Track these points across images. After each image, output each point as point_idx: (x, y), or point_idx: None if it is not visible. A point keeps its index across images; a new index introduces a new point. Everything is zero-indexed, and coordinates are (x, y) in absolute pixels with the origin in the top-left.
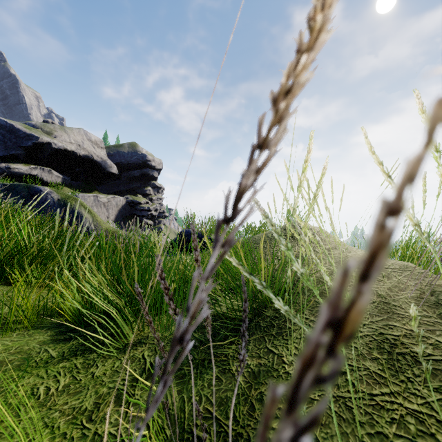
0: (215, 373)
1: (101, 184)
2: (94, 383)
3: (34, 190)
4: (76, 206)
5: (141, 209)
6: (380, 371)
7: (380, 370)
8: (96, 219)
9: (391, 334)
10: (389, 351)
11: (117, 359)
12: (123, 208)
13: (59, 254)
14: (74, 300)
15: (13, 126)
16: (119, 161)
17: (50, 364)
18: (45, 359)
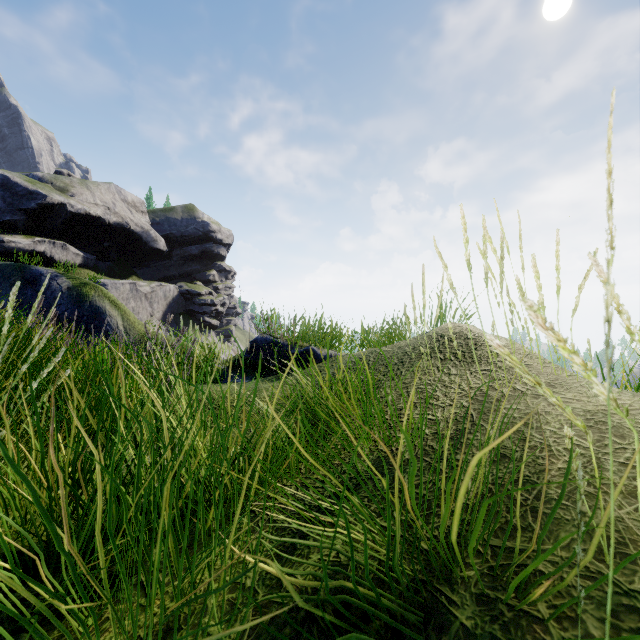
0: None
1: (143, 266)
2: None
3: (31, 274)
4: (96, 299)
5: (202, 303)
6: None
7: None
8: (127, 319)
9: None
10: None
11: None
12: (175, 302)
13: None
14: None
15: (8, 178)
16: (169, 232)
17: None
18: None
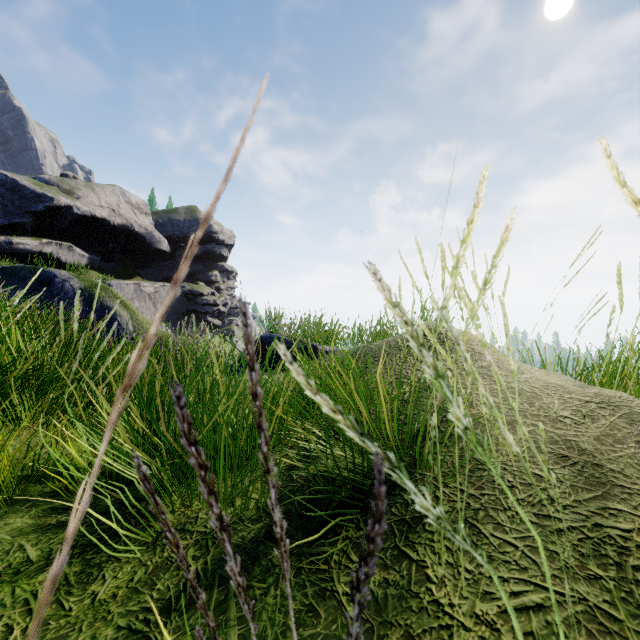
0: (308, 599)
1: (146, 267)
2: (93, 617)
3: (45, 276)
4: (107, 299)
5: (204, 303)
6: (607, 604)
7: (608, 603)
8: (136, 319)
9: (615, 527)
10: (618, 561)
11: (141, 564)
12: (178, 302)
13: (67, 375)
14: (77, 456)
15: (16, 181)
16: (172, 233)
17: (22, 577)
18: (15, 565)
